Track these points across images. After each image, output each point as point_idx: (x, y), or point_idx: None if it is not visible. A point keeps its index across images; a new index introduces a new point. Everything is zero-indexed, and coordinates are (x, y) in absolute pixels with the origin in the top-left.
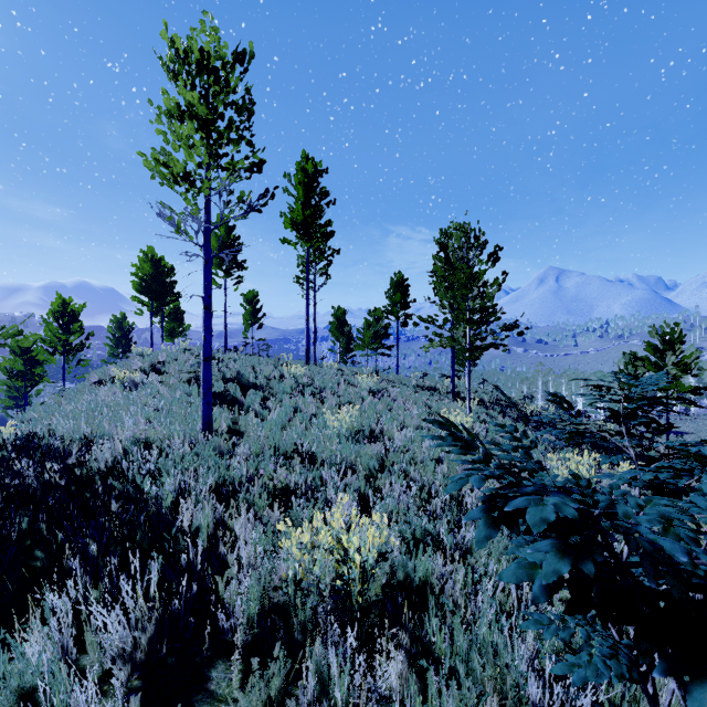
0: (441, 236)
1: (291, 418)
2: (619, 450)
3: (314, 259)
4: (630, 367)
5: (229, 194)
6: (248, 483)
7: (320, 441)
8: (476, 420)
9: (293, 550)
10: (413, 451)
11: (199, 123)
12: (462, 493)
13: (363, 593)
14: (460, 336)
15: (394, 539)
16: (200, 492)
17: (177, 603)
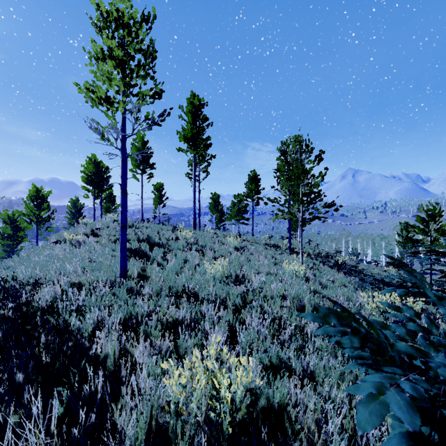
0: (282, 146)
1: (182, 266)
2: None
3: (198, 161)
4: (404, 232)
5: (137, 112)
6: (148, 316)
7: (201, 283)
8: (307, 267)
9: (173, 388)
10: (266, 290)
11: (116, 61)
12: (302, 323)
13: (233, 421)
14: (295, 211)
15: (255, 365)
16: (112, 324)
17: (76, 432)
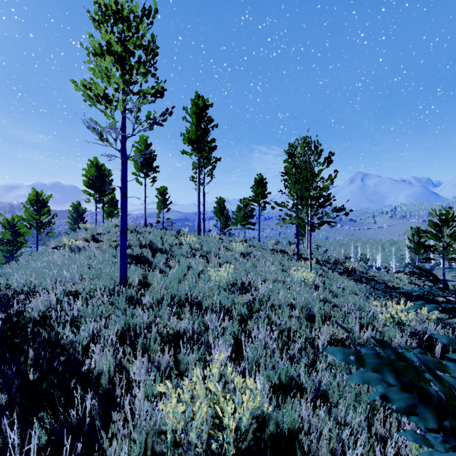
0: (289, 148)
1: (185, 273)
2: (418, 296)
3: (203, 164)
4: (415, 237)
5: (138, 111)
6: (147, 328)
7: (205, 292)
8: (316, 274)
9: (170, 416)
10: (273, 299)
11: (115, 57)
12: (312, 335)
13: (237, 452)
14: (303, 216)
15: (263, 383)
16: (109, 336)
17: None
